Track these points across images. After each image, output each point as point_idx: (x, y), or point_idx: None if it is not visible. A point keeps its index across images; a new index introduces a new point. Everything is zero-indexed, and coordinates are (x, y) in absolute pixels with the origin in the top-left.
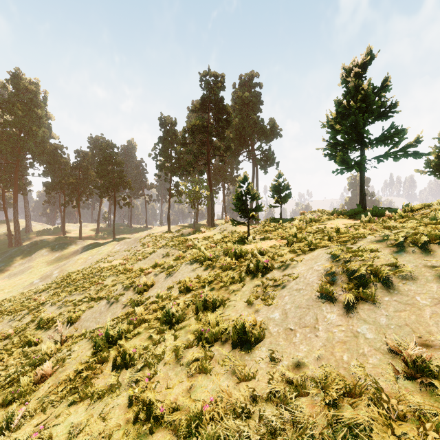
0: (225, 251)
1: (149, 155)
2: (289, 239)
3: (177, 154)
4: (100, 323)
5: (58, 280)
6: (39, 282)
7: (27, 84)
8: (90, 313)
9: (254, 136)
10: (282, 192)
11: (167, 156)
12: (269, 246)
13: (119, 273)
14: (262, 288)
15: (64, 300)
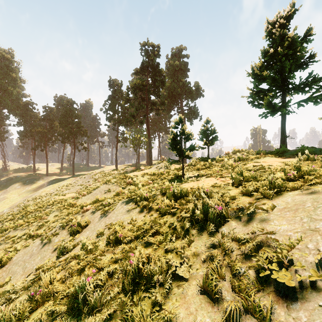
0: (162, 190)
1: (101, 109)
2: (235, 178)
3: (122, 109)
4: (26, 269)
5: (14, 212)
6: (8, 211)
7: (4, 53)
8: (22, 254)
9: (182, 95)
10: (209, 135)
11: (115, 110)
12: (210, 185)
13: (63, 209)
14: (221, 254)
15: (7, 235)
